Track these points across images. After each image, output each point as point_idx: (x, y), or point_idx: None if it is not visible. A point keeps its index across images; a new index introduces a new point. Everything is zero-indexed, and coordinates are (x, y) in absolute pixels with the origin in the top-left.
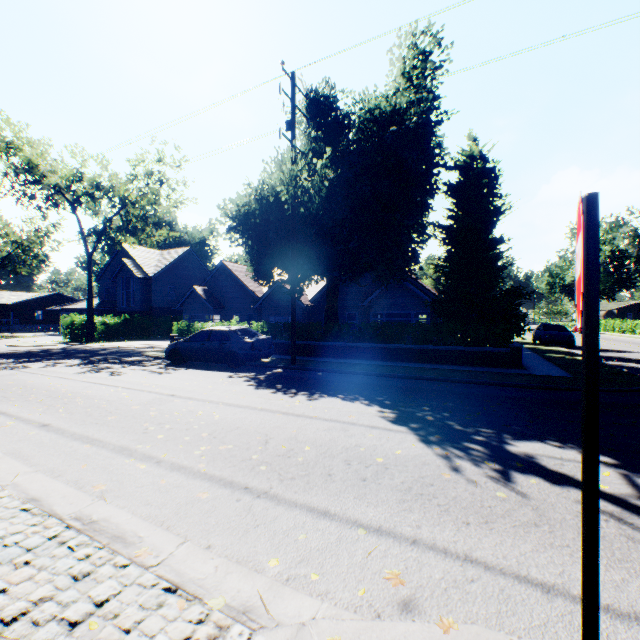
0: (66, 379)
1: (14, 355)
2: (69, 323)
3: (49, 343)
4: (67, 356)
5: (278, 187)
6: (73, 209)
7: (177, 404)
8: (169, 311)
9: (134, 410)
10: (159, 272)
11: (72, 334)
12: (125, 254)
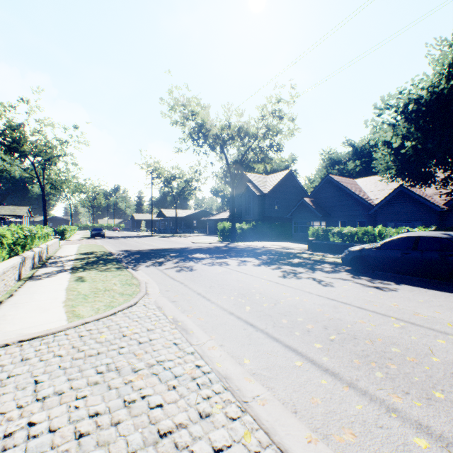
0: (285, 286)
1: (204, 250)
2: (222, 228)
3: (212, 241)
4: (239, 254)
5: None
6: (222, 150)
7: None
8: (275, 219)
9: None
10: (270, 190)
11: (223, 235)
12: (246, 180)
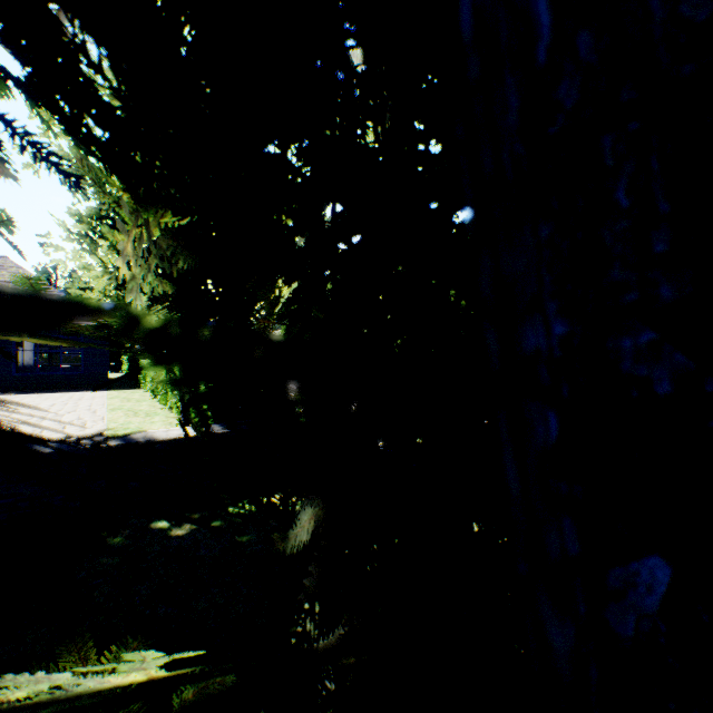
0: None
1: None
2: None
3: None
4: None
5: None
6: None
7: None
8: None
9: None
10: None
11: None
12: None
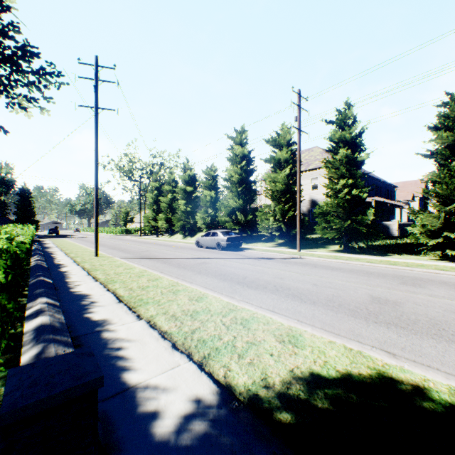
0: None
1: None
2: None
3: None
4: None
5: None
6: None
7: None
8: None
9: None
10: None
11: None
12: None
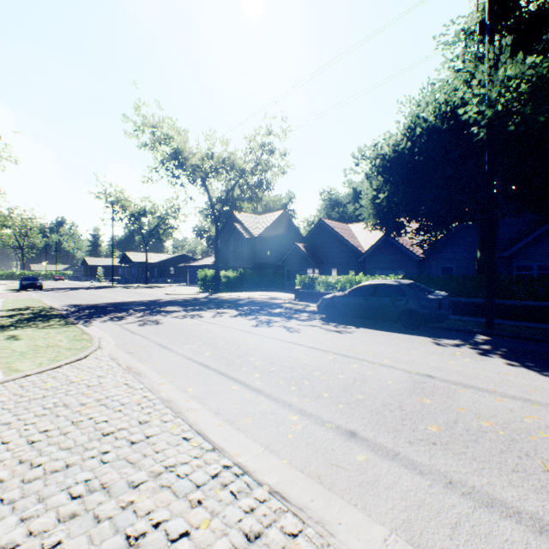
0: (253, 334)
1: (178, 303)
2: (203, 276)
3: (191, 292)
4: (218, 305)
5: (460, 110)
6: (204, 184)
7: (482, 401)
8: (268, 266)
9: (435, 409)
10: (261, 233)
11: (205, 285)
12: (234, 220)
